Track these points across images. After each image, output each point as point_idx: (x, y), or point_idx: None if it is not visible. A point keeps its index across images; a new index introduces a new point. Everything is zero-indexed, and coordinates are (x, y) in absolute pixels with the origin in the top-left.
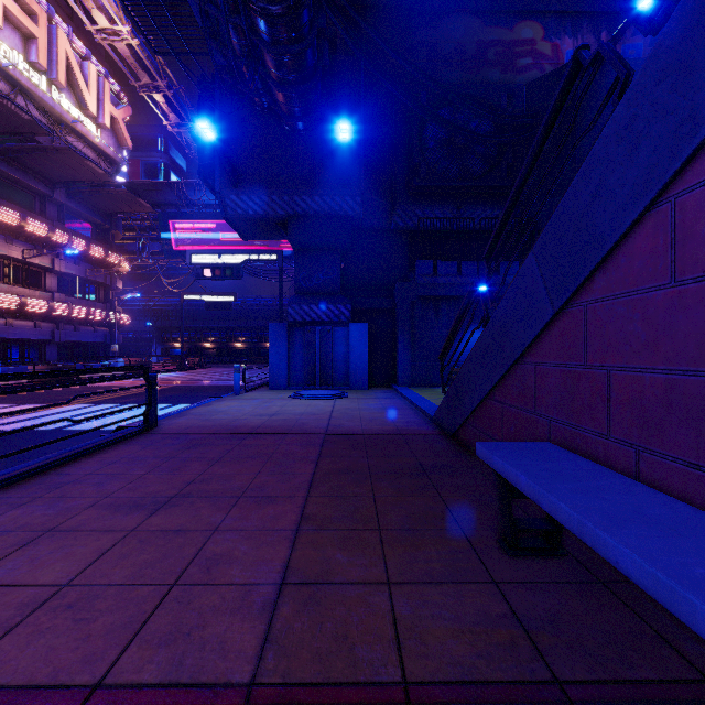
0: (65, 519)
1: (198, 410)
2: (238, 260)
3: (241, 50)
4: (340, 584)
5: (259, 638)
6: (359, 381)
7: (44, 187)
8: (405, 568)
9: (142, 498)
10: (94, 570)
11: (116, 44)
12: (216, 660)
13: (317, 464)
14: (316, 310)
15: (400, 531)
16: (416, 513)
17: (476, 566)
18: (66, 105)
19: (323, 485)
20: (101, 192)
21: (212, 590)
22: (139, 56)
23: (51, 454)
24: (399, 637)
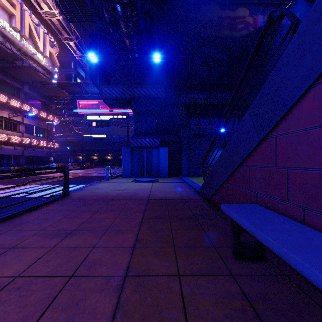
0: (21, 241)
1: (89, 187)
2: (108, 118)
3: (109, 20)
4: (155, 276)
5: (113, 306)
6: (164, 174)
7: (19, 85)
8: (187, 267)
9: (59, 231)
10: (32, 268)
11: (52, 19)
12: (90, 319)
13: (144, 213)
14: (144, 141)
15: (184, 248)
16: (192, 238)
17: (222, 266)
18: (29, 46)
19: (147, 224)
20: (45, 87)
21: (90, 279)
22: (62, 24)
23: (17, 209)
24: (185, 305)
